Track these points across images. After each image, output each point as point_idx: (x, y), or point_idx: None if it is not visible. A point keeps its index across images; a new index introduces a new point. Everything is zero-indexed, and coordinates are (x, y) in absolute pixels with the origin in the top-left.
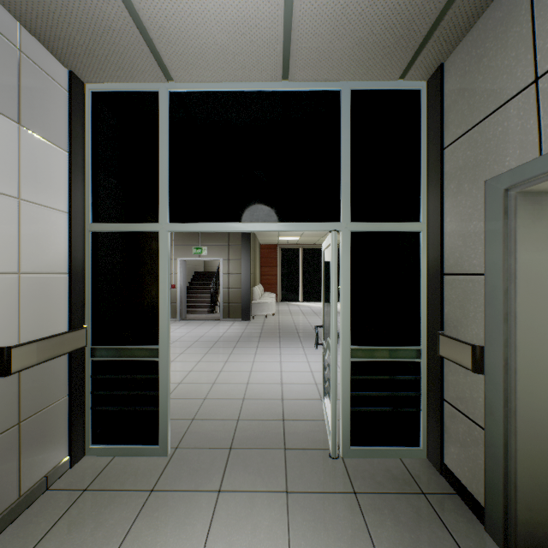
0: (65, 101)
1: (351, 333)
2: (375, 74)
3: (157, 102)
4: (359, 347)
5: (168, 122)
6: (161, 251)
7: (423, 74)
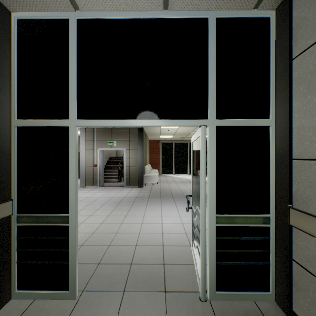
0: None
1: (216, 204)
2: (236, 3)
3: (68, 27)
4: (222, 215)
5: (75, 42)
6: (70, 141)
7: (273, 4)
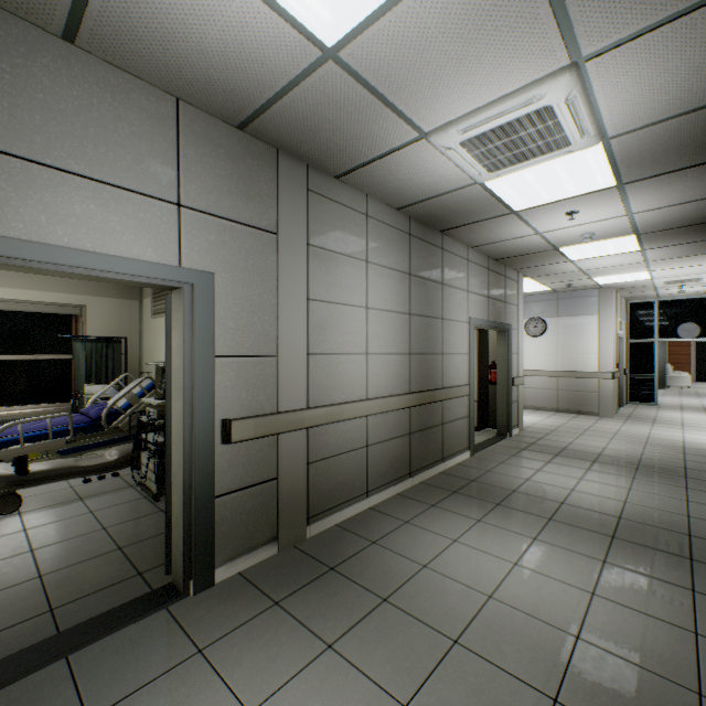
0: (624, 309)
1: None
2: None
3: (652, 304)
4: None
5: (656, 310)
6: (654, 347)
7: None
